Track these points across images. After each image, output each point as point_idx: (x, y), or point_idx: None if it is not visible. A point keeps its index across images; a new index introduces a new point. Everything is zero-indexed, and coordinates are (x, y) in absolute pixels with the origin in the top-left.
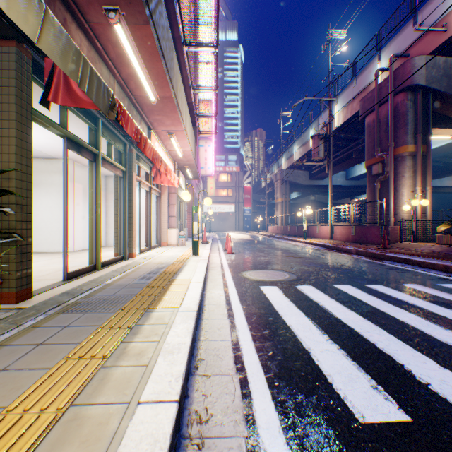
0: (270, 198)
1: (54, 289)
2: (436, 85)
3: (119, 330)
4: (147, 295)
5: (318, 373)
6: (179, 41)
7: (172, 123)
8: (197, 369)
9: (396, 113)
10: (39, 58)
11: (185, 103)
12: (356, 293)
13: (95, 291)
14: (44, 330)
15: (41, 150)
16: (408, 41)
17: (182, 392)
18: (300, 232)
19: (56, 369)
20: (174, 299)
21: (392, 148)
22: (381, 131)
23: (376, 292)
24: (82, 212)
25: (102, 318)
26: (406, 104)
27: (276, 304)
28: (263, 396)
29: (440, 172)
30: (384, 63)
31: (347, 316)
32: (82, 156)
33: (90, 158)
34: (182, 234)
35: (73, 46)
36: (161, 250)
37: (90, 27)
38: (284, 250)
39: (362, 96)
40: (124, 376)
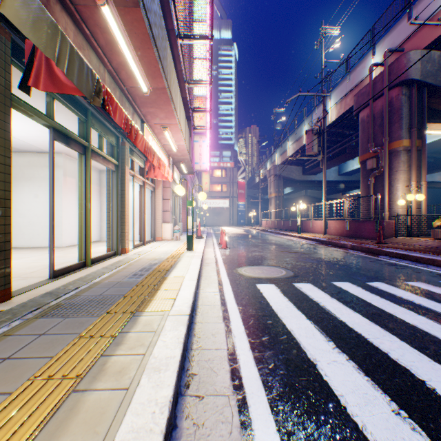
0: (264, 193)
1: (38, 288)
2: (431, 80)
3: (101, 340)
4: (137, 296)
5: (328, 392)
6: (172, 33)
7: (166, 116)
8: (188, 388)
9: (391, 108)
10: (20, 41)
11: (179, 96)
12: (357, 292)
13: (81, 290)
14: (16, 339)
15: (32, 144)
16: (403, 36)
17: (168, 427)
18: (294, 226)
19: (18, 395)
20: (164, 300)
21: (386, 143)
22: (375, 125)
23: (379, 290)
24: (76, 207)
25: (83, 323)
26: (401, 98)
27: (274, 304)
28: (266, 426)
29: (431, 168)
30: (378, 59)
31: (352, 318)
32: (71, 148)
33: (80, 150)
34: (177, 228)
35: (47, 18)
36: (155, 245)
37: (76, 10)
38: (278, 245)
39: (356, 91)
40: (98, 405)
